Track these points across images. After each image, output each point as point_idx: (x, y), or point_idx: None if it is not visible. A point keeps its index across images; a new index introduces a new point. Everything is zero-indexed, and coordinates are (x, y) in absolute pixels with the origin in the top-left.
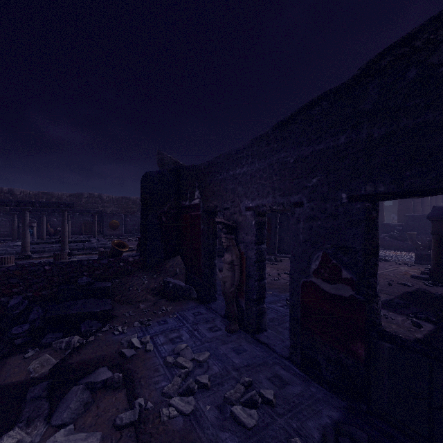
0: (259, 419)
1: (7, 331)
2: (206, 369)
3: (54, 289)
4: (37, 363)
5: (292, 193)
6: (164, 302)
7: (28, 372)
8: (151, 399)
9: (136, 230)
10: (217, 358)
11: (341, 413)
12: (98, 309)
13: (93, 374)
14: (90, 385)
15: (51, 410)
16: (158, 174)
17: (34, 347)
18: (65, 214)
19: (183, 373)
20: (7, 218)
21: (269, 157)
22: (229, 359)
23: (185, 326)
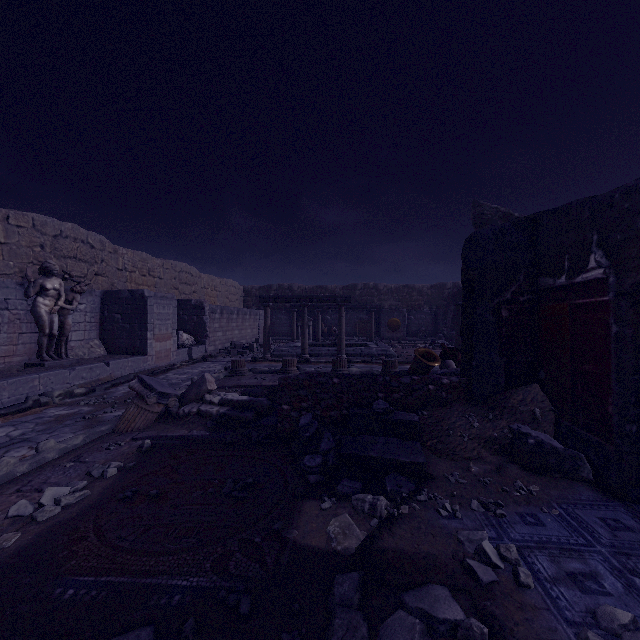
0: None
1: (299, 459)
2: None
3: (343, 411)
4: (336, 524)
5: None
6: (517, 472)
7: (328, 537)
8: None
9: (423, 333)
10: None
11: None
12: (406, 459)
13: (424, 594)
14: (424, 618)
15: (370, 639)
16: (494, 232)
17: (329, 494)
18: (342, 310)
19: None
20: (288, 316)
21: None
22: None
23: (593, 549)
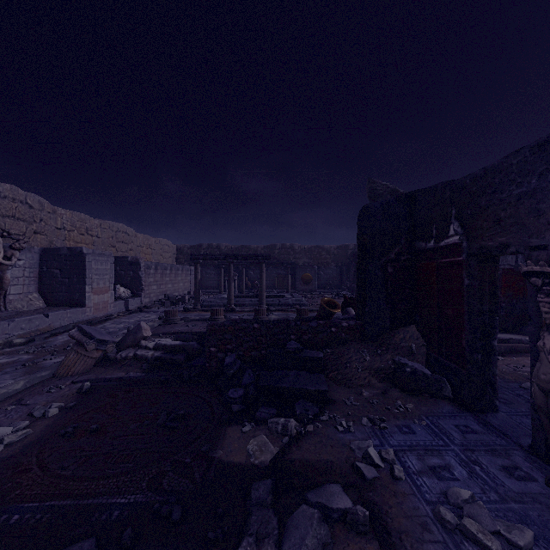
0: None
1: (225, 392)
2: None
3: (262, 351)
4: (254, 443)
5: None
6: (397, 394)
7: (248, 454)
8: None
9: (331, 286)
10: None
11: None
12: (313, 387)
13: (323, 491)
14: (322, 509)
15: (279, 530)
16: (382, 205)
17: (249, 420)
18: (262, 266)
19: None
20: (216, 271)
21: None
22: None
23: (449, 448)
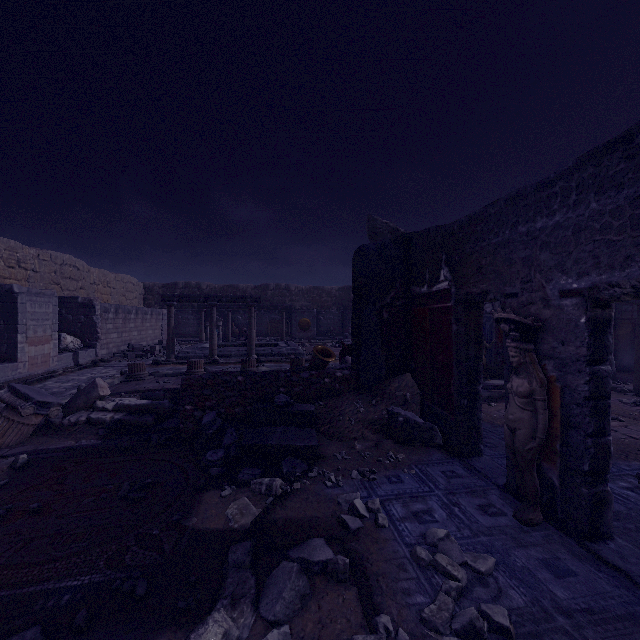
0: None
1: (202, 455)
2: (495, 592)
3: (247, 407)
4: (235, 507)
5: None
6: (390, 445)
7: (227, 519)
8: (402, 622)
9: (332, 332)
10: (513, 573)
11: None
12: (302, 443)
13: (306, 546)
14: (304, 564)
15: (258, 589)
16: (377, 247)
17: (230, 483)
18: (252, 310)
19: (453, 589)
20: (195, 316)
21: (632, 183)
22: (540, 583)
23: (433, 493)
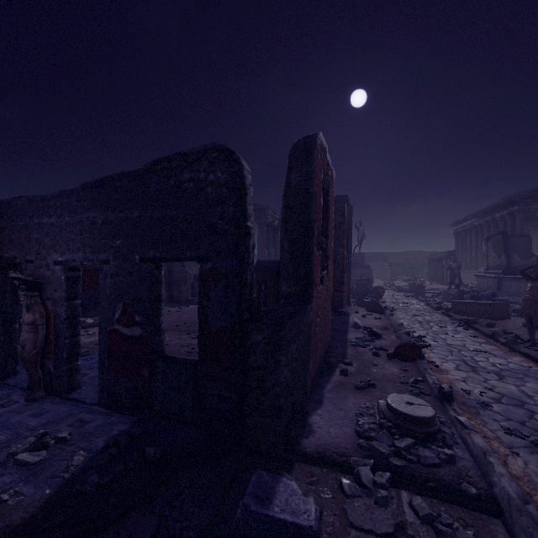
0: (49, 454)
1: None
2: None
3: None
4: None
5: (101, 251)
6: None
7: None
8: None
9: None
10: (7, 428)
11: (131, 425)
12: None
13: None
14: None
15: None
16: None
17: None
18: None
19: None
20: None
21: (80, 213)
22: (24, 424)
23: None
